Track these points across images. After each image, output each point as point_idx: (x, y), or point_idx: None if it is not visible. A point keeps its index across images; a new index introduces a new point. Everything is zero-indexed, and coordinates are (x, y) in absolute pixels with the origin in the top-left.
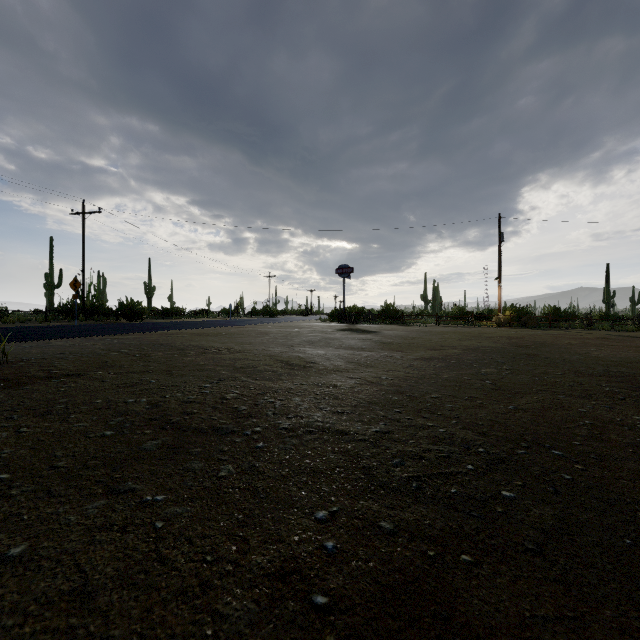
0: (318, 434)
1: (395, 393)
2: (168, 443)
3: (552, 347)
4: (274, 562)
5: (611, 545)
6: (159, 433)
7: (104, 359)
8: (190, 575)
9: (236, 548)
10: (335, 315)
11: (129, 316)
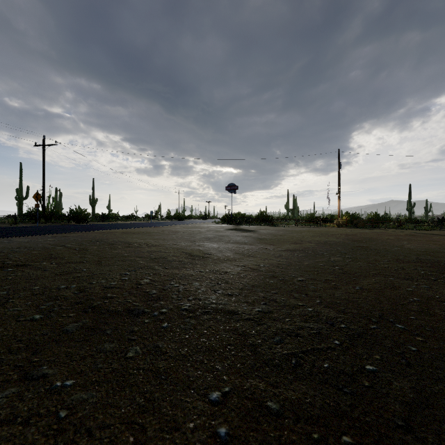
0: (213, 314)
1: (271, 277)
2: (87, 325)
3: (377, 241)
4: None
5: None
6: (81, 316)
7: (50, 252)
8: None
9: (133, 439)
10: (225, 219)
11: (77, 219)
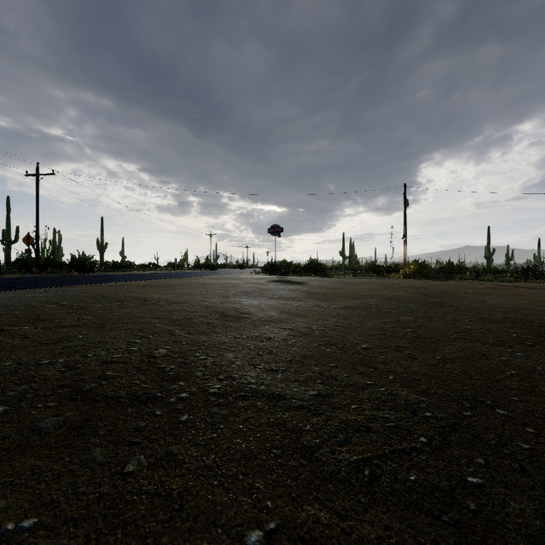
0: (251, 400)
1: (327, 344)
2: (72, 420)
3: (453, 296)
4: None
5: None
6: (65, 406)
7: (37, 312)
8: None
9: None
10: (268, 268)
11: (81, 269)
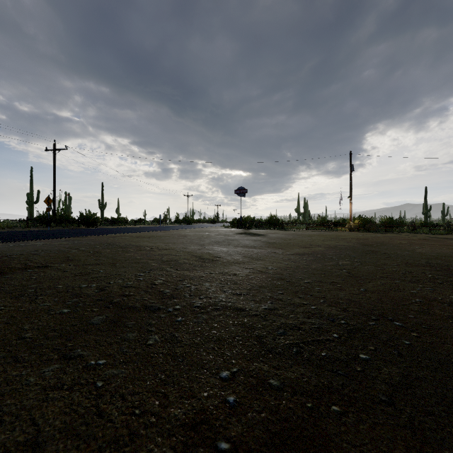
0: (222, 311)
1: (278, 279)
2: (110, 318)
3: (388, 245)
4: (188, 414)
5: (444, 396)
6: (104, 310)
7: (67, 255)
8: (122, 426)
9: (159, 403)
10: (235, 223)
11: (87, 223)
